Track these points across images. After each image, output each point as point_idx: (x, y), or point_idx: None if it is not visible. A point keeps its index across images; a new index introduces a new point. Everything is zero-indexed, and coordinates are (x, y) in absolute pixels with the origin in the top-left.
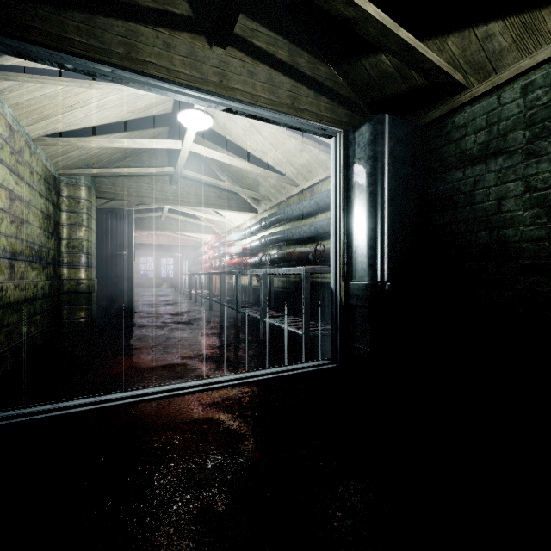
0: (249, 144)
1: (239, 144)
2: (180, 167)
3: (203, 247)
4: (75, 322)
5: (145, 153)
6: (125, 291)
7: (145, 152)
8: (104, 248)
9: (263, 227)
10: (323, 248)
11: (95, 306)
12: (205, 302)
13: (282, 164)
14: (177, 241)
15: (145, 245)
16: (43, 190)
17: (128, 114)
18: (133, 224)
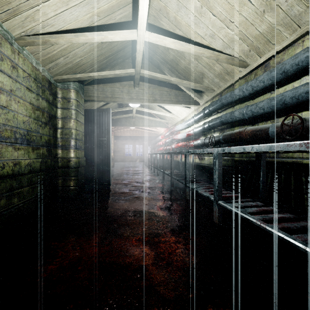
0: (198, 31)
1: (188, 35)
2: (138, 65)
3: (159, 137)
4: (66, 189)
5: (116, 66)
6: (105, 166)
7: (117, 65)
8: (92, 136)
9: (206, 115)
10: (295, 121)
11: (87, 175)
12: (159, 172)
13: (233, 44)
14: (144, 134)
15: (127, 137)
16: (33, 87)
17: (95, 17)
18: (109, 118)
